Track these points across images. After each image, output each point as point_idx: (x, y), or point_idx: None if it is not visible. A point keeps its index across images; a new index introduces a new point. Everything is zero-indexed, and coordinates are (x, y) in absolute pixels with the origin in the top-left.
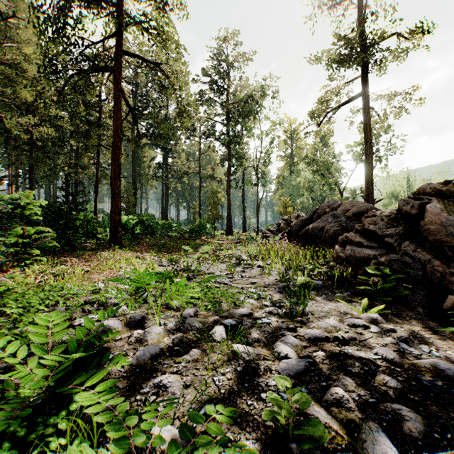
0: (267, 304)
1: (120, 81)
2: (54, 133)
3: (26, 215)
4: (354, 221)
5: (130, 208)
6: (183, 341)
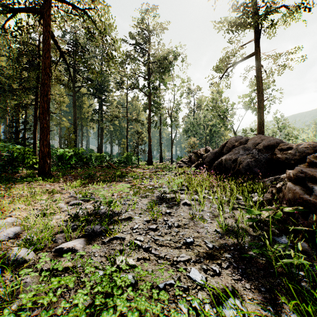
0: None
1: (49, 24)
2: None
3: None
4: (265, 153)
5: (70, 144)
6: None
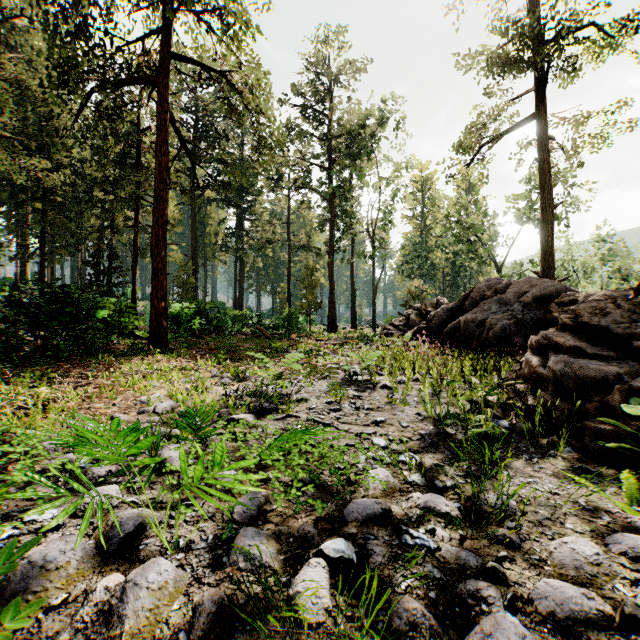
0: (416, 481)
1: (166, 97)
2: (74, 182)
3: (17, 301)
4: (536, 310)
5: (188, 293)
6: (219, 617)
